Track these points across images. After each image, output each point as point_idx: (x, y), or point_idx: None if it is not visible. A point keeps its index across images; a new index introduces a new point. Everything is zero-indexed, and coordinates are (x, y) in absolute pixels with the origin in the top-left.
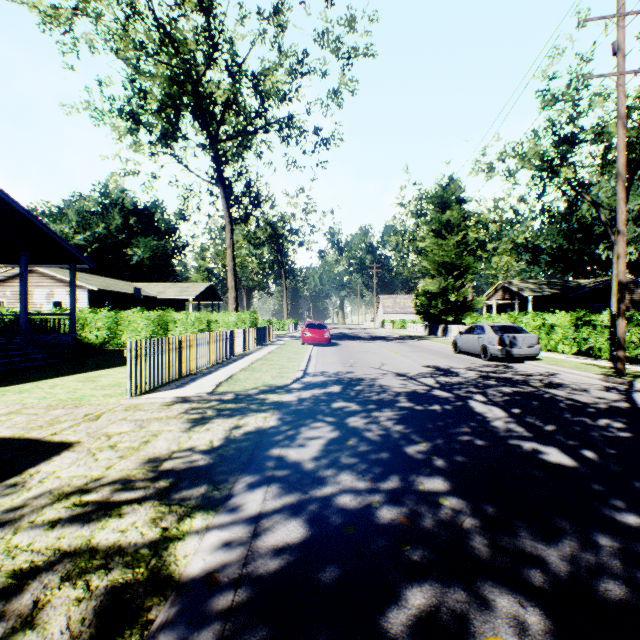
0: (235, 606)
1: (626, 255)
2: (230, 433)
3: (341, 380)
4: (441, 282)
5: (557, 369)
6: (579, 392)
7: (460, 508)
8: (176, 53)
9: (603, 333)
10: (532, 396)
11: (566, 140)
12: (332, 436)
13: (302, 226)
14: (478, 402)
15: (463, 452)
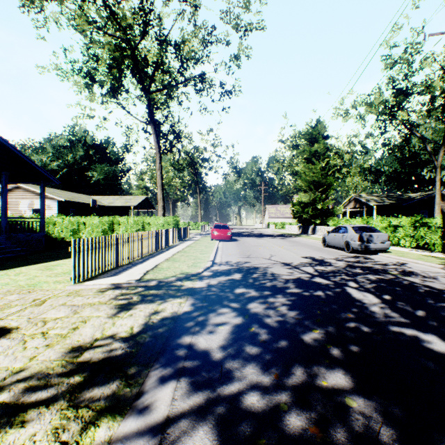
0: None
1: (443, 176)
2: (149, 319)
3: (241, 269)
4: (311, 195)
5: (405, 260)
6: (430, 279)
7: (370, 412)
8: (119, 27)
9: (436, 232)
10: (394, 283)
11: (402, 92)
12: (236, 322)
13: (211, 156)
14: (353, 288)
15: (354, 340)
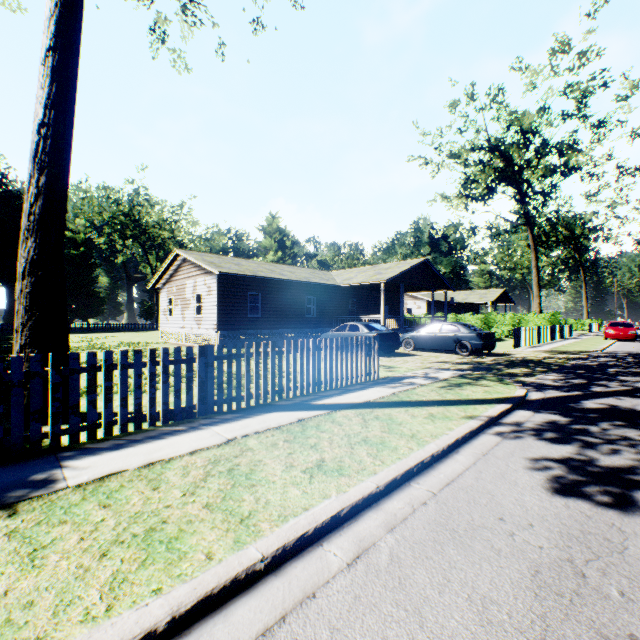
0: (581, 364)
1: None
2: (567, 356)
3: (629, 353)
4: None
5: None
6: None
7: None
8: (500, 156)
9: None
10: None
11: None
12: (611, 359)
13: (606, 220)
14: None
15: None
